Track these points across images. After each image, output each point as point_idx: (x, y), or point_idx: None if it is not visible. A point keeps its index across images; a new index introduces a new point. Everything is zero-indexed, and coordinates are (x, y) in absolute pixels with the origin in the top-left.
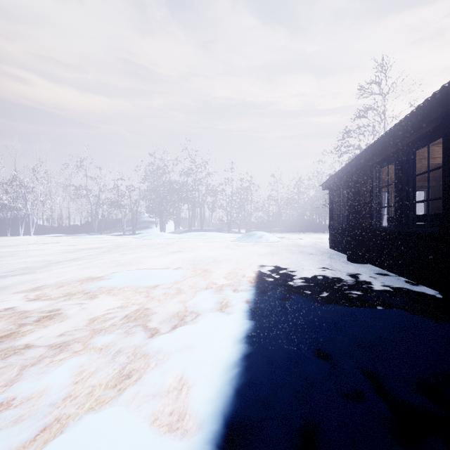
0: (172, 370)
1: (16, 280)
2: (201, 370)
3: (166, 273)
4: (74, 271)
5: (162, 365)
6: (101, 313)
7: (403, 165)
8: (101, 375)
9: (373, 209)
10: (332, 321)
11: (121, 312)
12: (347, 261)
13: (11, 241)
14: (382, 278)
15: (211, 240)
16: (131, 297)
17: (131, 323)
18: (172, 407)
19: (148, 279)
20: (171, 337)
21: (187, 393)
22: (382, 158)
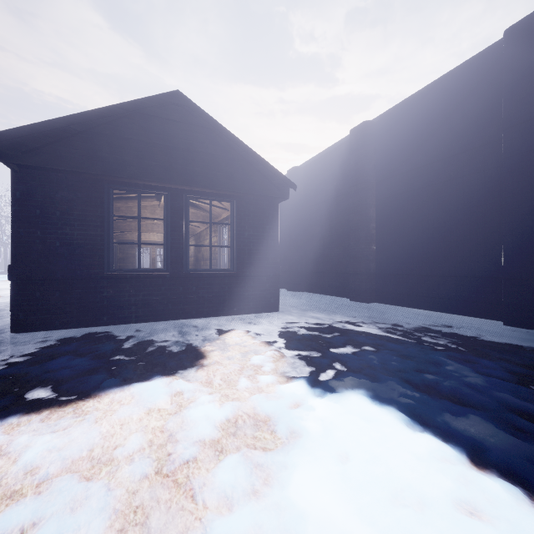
0: None
1: None
2: None
3: None
4: None
5: None
6: None
7: None
8: None
9: None
10: None
11: None
12: None
13: None
14: None
15: None
16: None
17: None
18: None
19: None
20: None
21: None
22: None
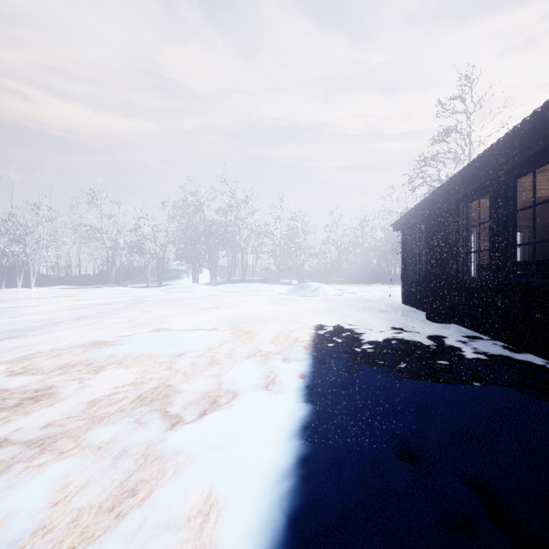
0: (197, 482)
1: (1, 346)
2: (238, 482)
3: (196, 337)
4: (78, 334)
5: (183, 473)
6: (106, 392)
7: (501, 198)
8: (94, 491)
9: (460, 255)
10: (418, 405)
11: (134, 391)
12: (426, 320)
13: (5, 295)
14: (473, 343)
15: (256, 293)
16: (148, 369)
17: (144, 407)
18: (194, 545)
19: (173, 345)
20: (198, 430)
21: (216, 521)
22: (471, 190)
